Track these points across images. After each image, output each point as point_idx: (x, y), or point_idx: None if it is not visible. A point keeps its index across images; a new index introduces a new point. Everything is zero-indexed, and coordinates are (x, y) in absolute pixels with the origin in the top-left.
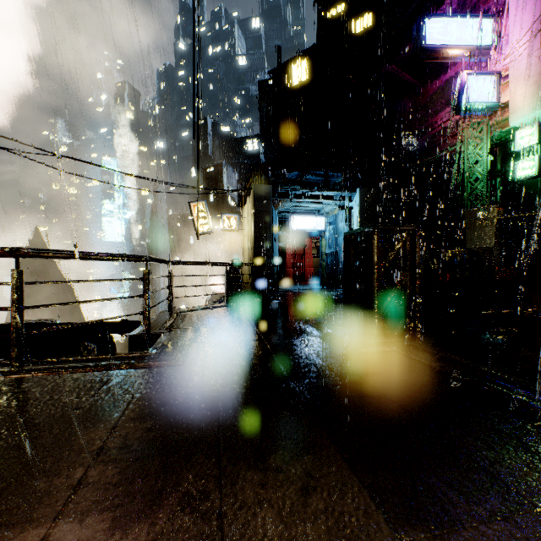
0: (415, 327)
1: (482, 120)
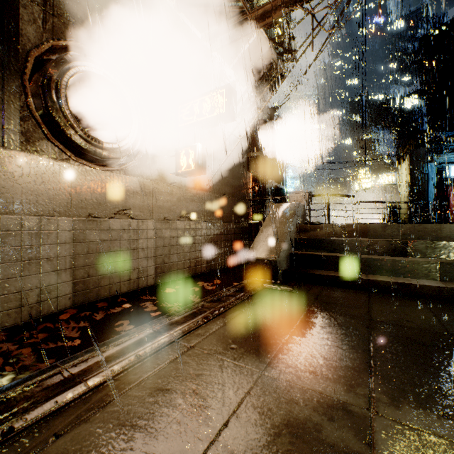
0: None
1: None
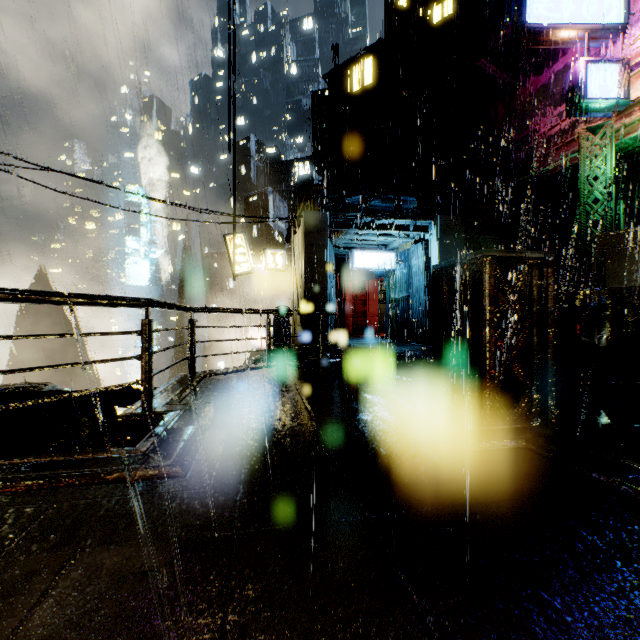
0: (547, 406)
1: (604, 122)
